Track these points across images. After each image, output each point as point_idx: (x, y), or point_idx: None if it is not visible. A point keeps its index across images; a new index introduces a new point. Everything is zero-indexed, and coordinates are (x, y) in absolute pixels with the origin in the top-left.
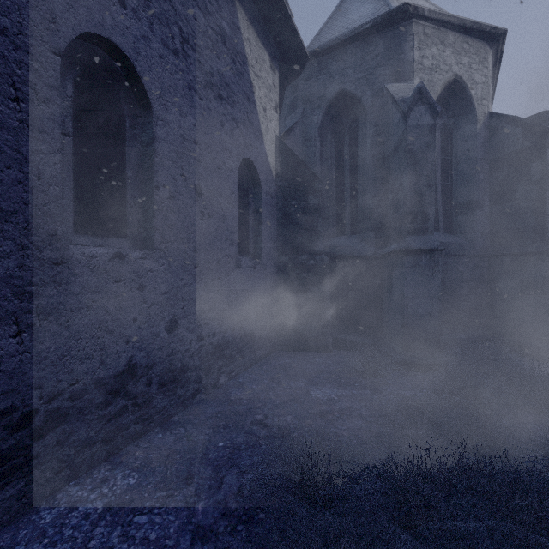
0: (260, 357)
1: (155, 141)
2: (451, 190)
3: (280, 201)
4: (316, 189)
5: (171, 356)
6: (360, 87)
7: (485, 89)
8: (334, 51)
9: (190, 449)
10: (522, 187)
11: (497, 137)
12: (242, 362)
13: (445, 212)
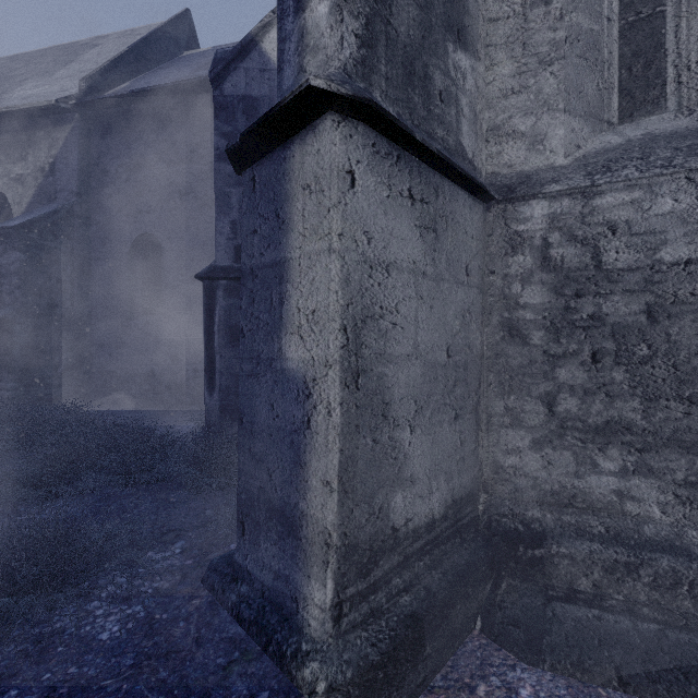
0: None
1: (165, 264)
2: None
3: None
4: None
5: (174, 375)
6: None
7: None
8: None
9: (139, 413)
10: None
11: None
12: None
13: None
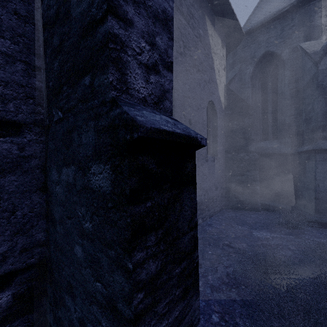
0: (216, 211)
1: (174, 100)
2: None
3: (227, 122)
4: (249, 113)
5: None
6: (280, 48)
7: None
8: (261, 28)
9: None
10: None
11: None
12: (208, 213)
13: None
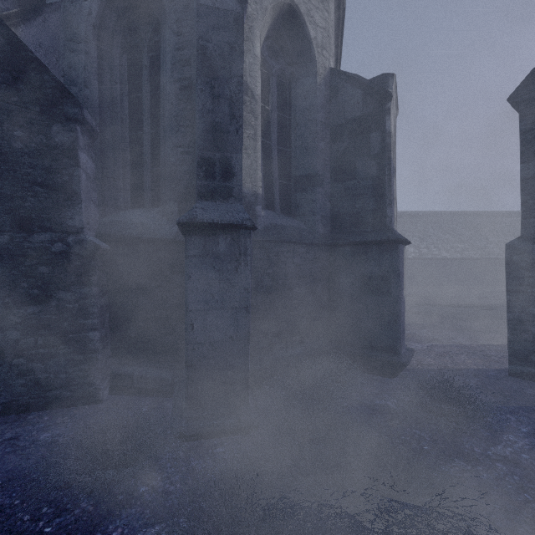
0: None
1: None
2: (290, 159)
3: None
4: (67, 114)
5: None
6: None
7: (326, 37)
8: None
9: None
10: (363, 162)
11: (339, 99)
12: None
13: (283, 186)
